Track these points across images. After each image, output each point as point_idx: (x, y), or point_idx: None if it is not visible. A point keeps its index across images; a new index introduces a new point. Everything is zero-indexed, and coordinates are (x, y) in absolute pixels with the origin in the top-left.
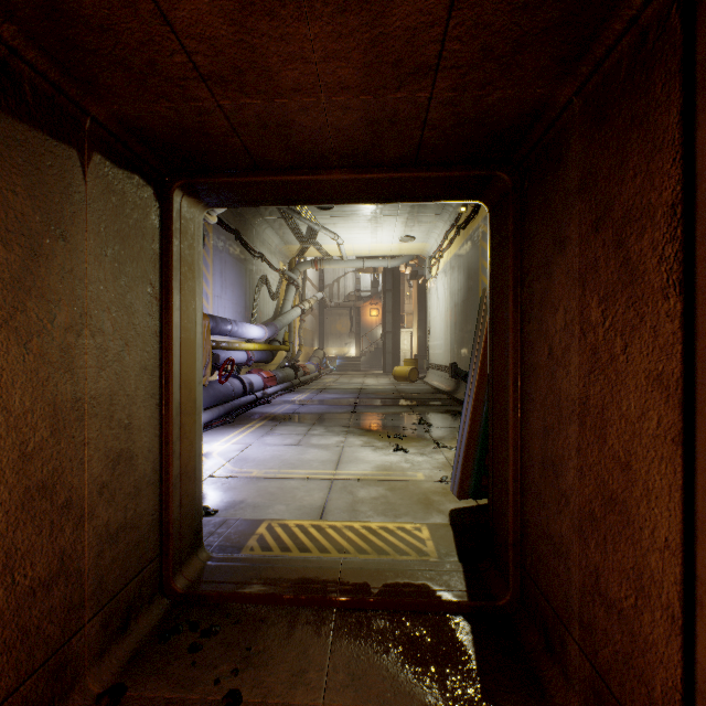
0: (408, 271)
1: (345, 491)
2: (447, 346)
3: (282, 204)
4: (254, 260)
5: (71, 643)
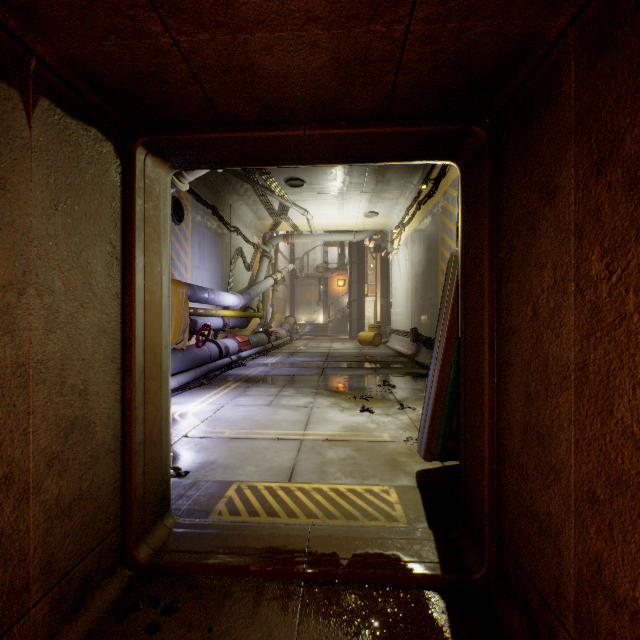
0: (372, 245)
1: (314, 452)
2: (408, 313)
3: (250, 165)
4: (230, 234)
5: (11, 633)
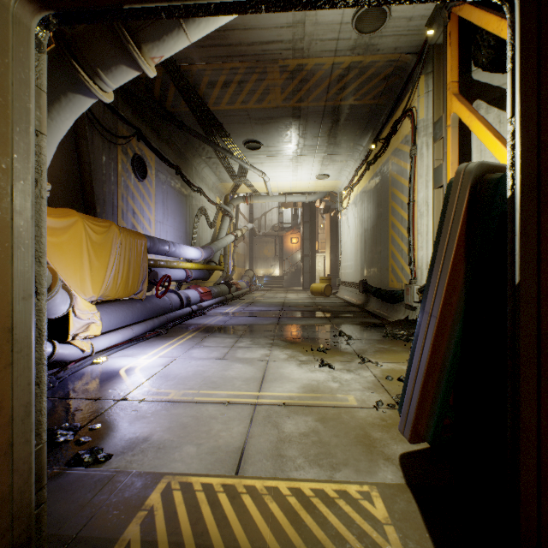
0: (322, 206)
1: (269, 422)
2: (357, 266)
3: None
4: (193, 194)
5: None
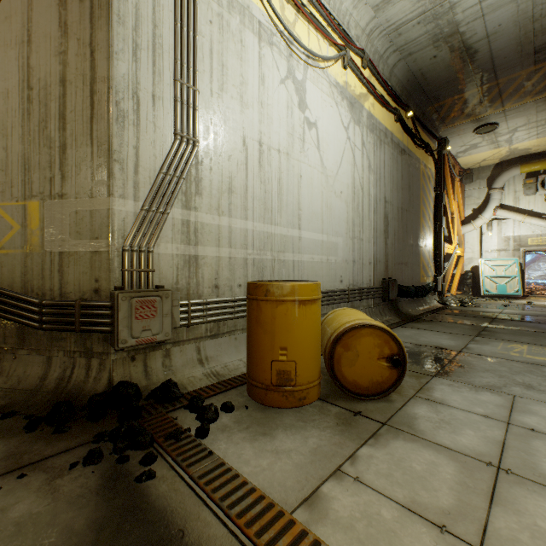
0: None
1: None
2: (363, 253)
3: None
4: None
5: None
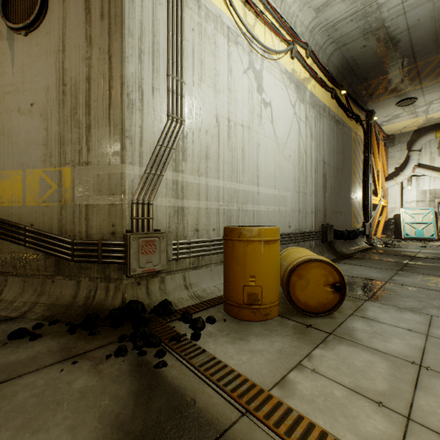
0: None
1: None
2: (306, 204)
3: None
4: None
5: None
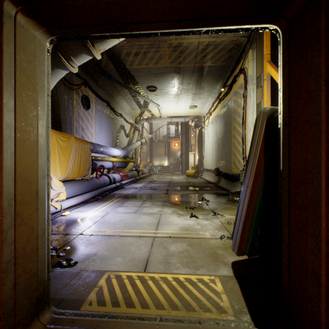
0: (193, 124)
1: (162, 246)
2: (213, 160)
3: (109, 30)
4: (117, 117)
5: None
